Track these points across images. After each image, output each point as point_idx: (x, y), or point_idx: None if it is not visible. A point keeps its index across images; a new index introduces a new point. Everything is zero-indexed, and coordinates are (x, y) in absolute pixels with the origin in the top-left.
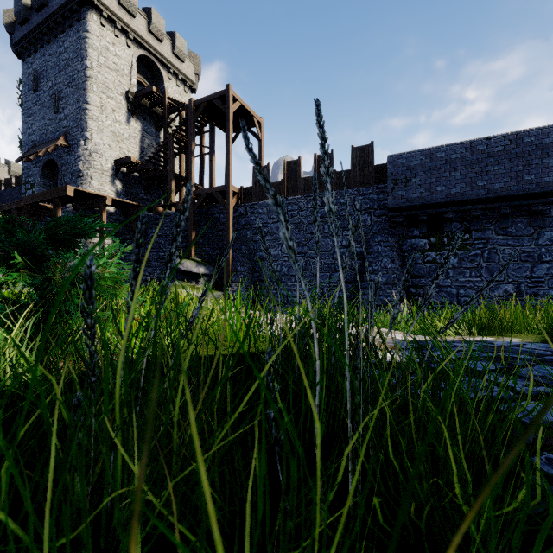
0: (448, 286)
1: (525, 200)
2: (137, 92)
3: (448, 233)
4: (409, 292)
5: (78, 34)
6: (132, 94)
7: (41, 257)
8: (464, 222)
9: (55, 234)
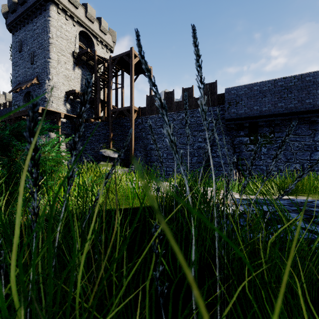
0: (260, 165)
1: (307, 114)
2: (79, 52)
3: (260, 134)
4: (237, 168)
5: (44, 18)
6: (76, 53)
7: (8, 146)
8: (270, 127)
9: (19, 132)
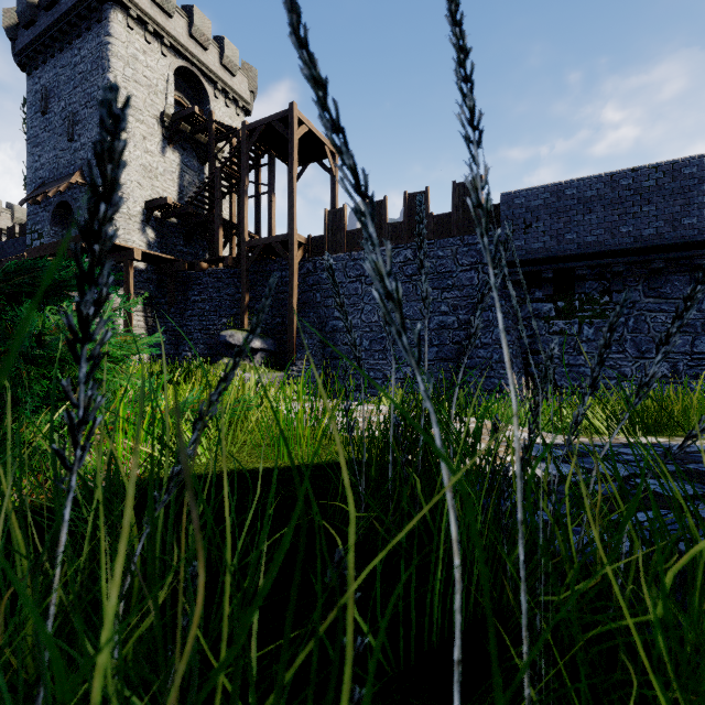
0: (580, 365)
1: (684, 250)
2: (175, 115)
3: (580, 295)
4: (528, 373)
5: (98, 39)
6: (168, 117)
7: None
8: (602, 280)
9: (19, 286)
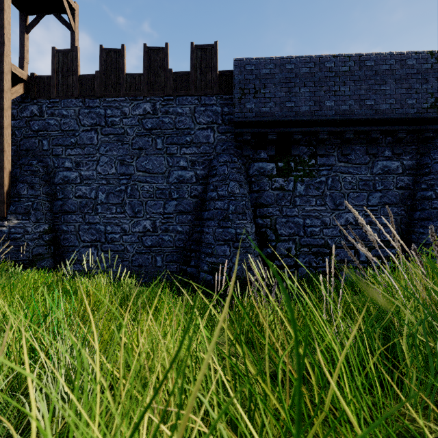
0: (295, 216)
1: (366, 126)
2: None
3: (295, 158)
4: (256, 223)
5: None
6: None
7: None
8: (310, 146)
9: None
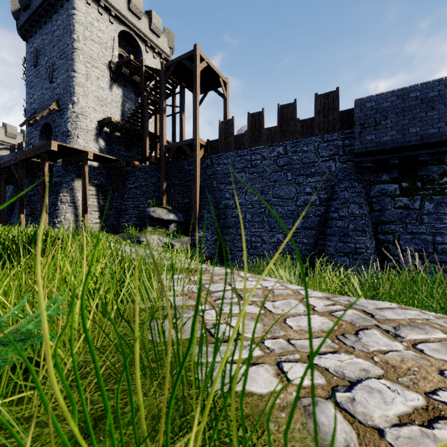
0: (422, 233)
1: None
2: (118, 62)
3: (422, 177)
4: (377, 239)
5: (67, 12)
6: (114, 64)
7: None
8: (441, 165)
9: None
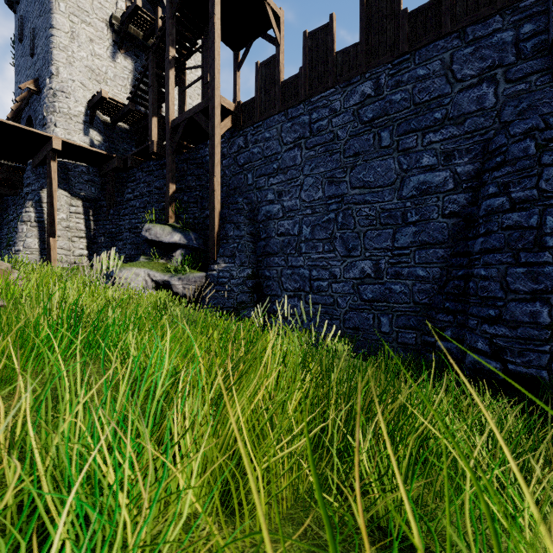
0: None
1: None
2: (123, 16)
3: None
4: None
5: None
6: (117, 20)
7: None
8: None
9: None
